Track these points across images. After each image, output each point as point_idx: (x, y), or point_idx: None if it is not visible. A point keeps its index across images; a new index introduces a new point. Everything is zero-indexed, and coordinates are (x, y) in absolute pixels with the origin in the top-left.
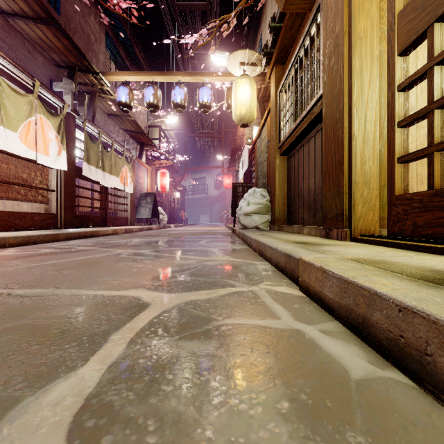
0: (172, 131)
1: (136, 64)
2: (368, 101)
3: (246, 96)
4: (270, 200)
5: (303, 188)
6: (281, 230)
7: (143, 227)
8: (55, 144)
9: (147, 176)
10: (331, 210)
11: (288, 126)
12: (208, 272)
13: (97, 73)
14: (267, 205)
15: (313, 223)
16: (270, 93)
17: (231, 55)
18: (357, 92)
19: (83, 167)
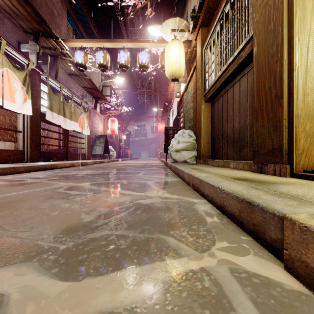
0: (120, 90)
1: (92, 38)
2: (311, 30)
3: (176, 56)
4: (197, 139)
5: (227, 127)
6: (206, 164)
7: (96, 161)
8: (21, 93)
9: (101, 122)
10: (265, 145)
11: (214, 75)
12: (140, 217)
13: (57, 38)
14: (193, 143)
15: (238, 157)
16: (194, 56)
17: (164, 23)
18: (299, 21)
19: (46, 113)
